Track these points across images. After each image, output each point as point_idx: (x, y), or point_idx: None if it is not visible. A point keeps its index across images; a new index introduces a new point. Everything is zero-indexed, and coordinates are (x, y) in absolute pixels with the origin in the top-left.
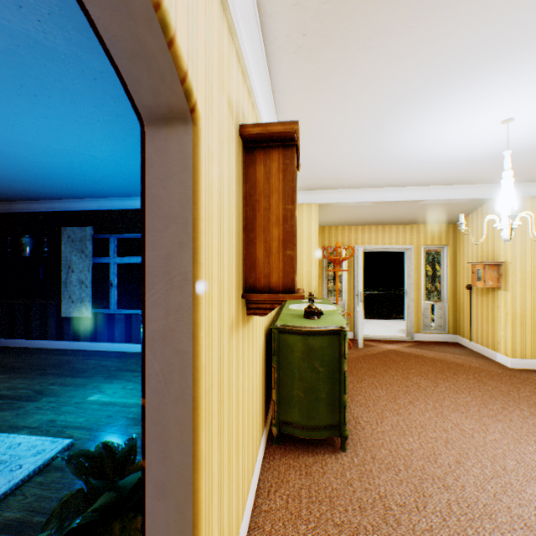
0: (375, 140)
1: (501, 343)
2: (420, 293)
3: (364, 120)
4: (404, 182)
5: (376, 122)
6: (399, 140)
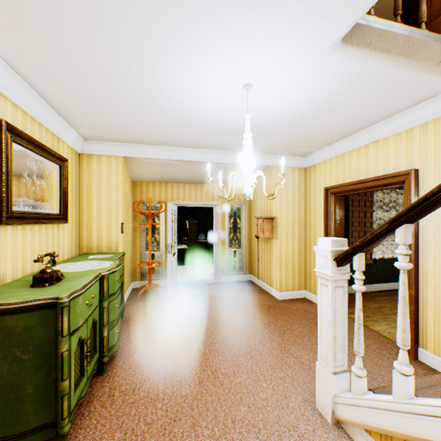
0: (133, 84)
1: (274, 280)
2: (225, 242)
3: (97, 48)
4: (197, 143)
5: (115, 56)
6: (160, 89)
